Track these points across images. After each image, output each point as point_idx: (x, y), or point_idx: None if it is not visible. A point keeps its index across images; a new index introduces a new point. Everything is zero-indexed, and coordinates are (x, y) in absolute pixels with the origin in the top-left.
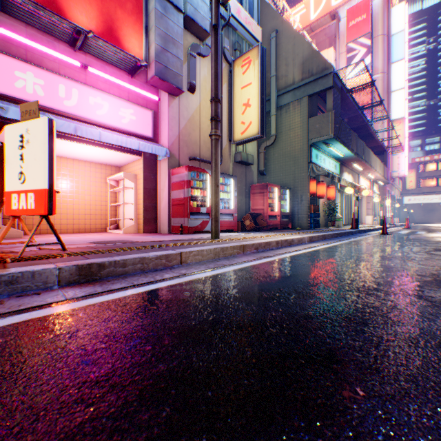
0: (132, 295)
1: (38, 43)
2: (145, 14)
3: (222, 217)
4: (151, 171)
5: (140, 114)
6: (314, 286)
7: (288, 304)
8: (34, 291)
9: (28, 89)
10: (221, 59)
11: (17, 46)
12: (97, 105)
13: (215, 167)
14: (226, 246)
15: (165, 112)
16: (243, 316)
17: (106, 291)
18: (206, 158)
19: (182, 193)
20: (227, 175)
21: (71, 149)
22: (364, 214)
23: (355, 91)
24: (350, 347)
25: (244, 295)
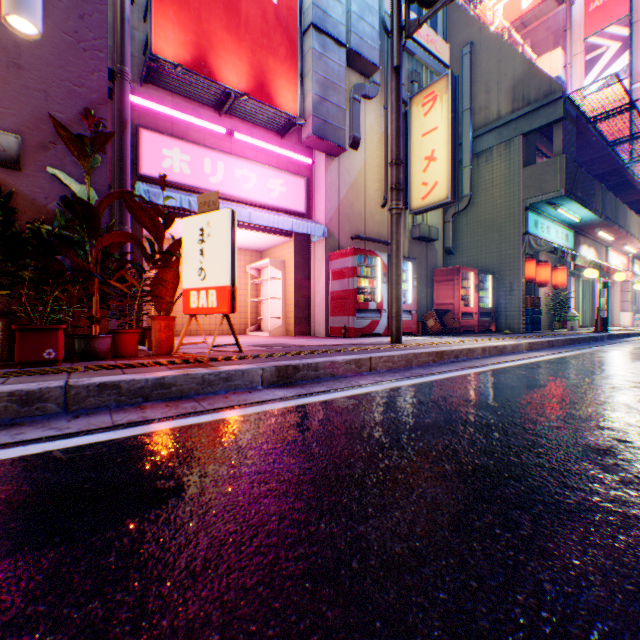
0: (342, 397)
1: (183, 113)
2: (299, 58)
3: None
4: (303, 256)
5: (291, 183)
6: (550, 398)
7: (523, 412)
8: (244, 390)
9: (175, 169)
10: None
11: (164, 120)
12: (243, 179)
13: (396, 250)
14: (419, 352)
15: (321, 179)
16: (476, 419)
17: (311, 393)
18: (372, 236)
19: (345, 284)
20: (403, 258)
21: None
22: (616, 310)
23: (600, 119)
24: (604, 445)
25: (467, 402)
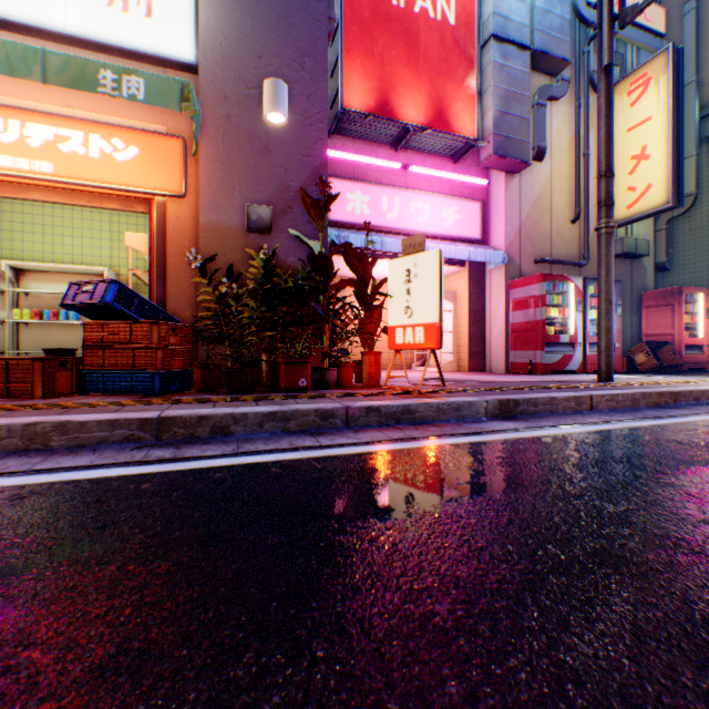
0: (578, 432)
1: (362, 156)
2: (477, 75)
3: (594, 349)
4: (477, 285)
5: (465, 209)
6: None
7: None
8: (470, 420)
9: (356, 211)
10: (586, 93)
11: (346, 166)
12: (417, 211)
13: (605, 274)
14: (647, 391)
15: (499, 200)
16: None
17: (540, 426)
18: (559, 257)
19: (530, 314)
20: None
21: (382, 269)
22: None
23: None
24: None
25: None
